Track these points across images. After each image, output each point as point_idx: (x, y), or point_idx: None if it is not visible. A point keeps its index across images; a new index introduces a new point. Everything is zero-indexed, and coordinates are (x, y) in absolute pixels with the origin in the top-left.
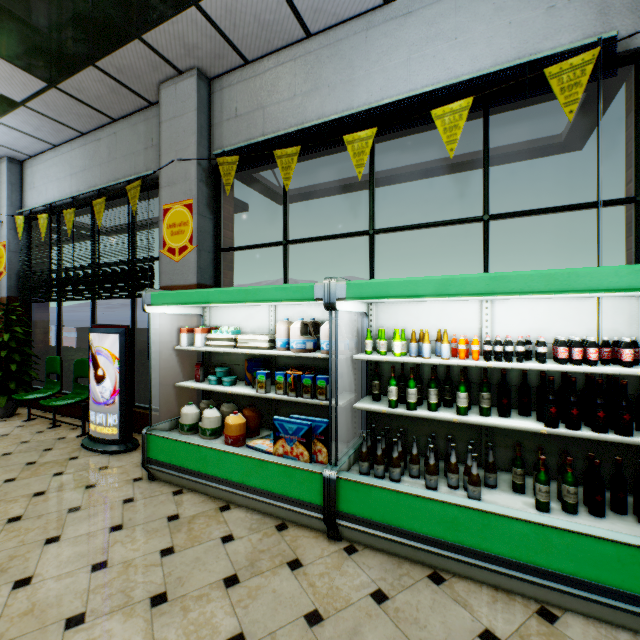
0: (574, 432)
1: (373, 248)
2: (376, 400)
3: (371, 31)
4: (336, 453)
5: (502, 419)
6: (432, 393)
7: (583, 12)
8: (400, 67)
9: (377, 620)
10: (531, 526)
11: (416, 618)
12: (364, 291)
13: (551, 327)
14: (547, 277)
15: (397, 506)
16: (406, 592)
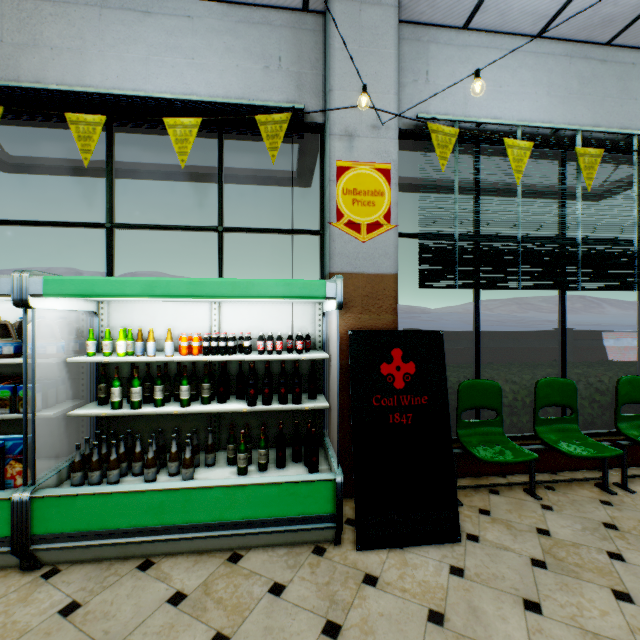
0: (266, 407)
1: (111, 243)
2: (102, 404)
3: (107, 11)
4: (33, 470)
5: (219, 405)
6: (158, 390)
7: (288, 82)
8: (139, 63)
9: (57, 634)
10: (223, 490)
11: (107, 612)
12: (66, 288)
13: (264, 325)
14: (233, 285)
15: (105, 508)
16: (106, 591)
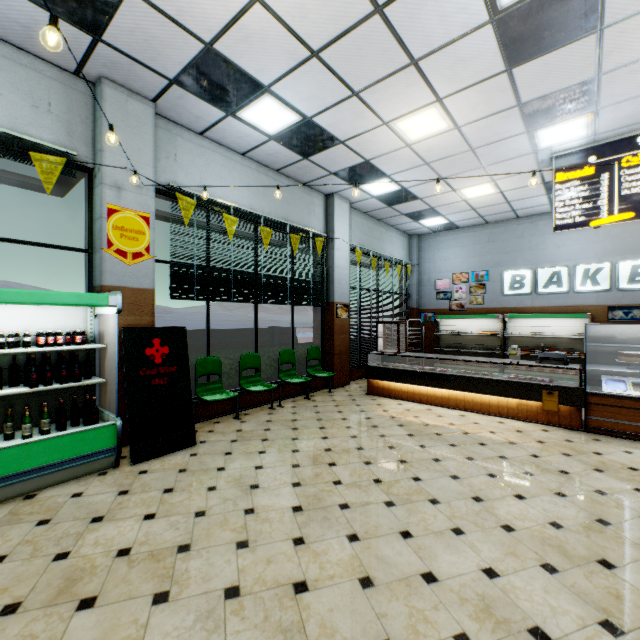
0: (50, 387)
1: None
2: None
3: None
4: None
5: None
6: None
7: (58, 126)
8: None
9: None
10: (20, 447)
11: None
12: None
13: (36, 325)
14: (31, 294)
15: None
16: None
